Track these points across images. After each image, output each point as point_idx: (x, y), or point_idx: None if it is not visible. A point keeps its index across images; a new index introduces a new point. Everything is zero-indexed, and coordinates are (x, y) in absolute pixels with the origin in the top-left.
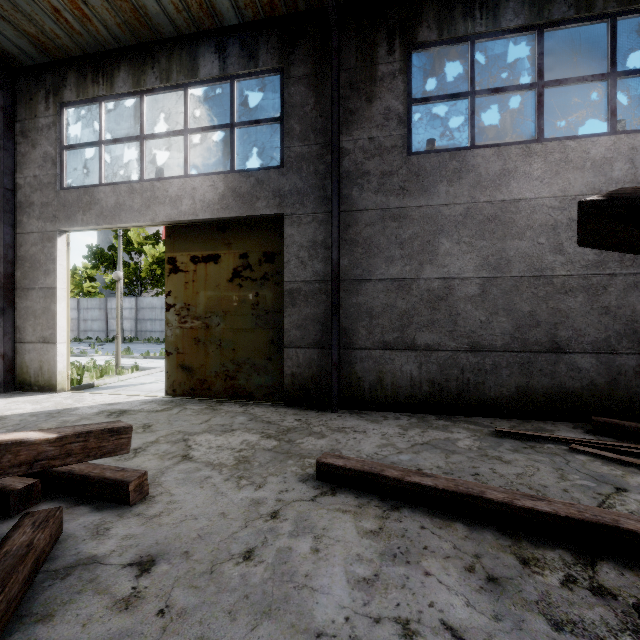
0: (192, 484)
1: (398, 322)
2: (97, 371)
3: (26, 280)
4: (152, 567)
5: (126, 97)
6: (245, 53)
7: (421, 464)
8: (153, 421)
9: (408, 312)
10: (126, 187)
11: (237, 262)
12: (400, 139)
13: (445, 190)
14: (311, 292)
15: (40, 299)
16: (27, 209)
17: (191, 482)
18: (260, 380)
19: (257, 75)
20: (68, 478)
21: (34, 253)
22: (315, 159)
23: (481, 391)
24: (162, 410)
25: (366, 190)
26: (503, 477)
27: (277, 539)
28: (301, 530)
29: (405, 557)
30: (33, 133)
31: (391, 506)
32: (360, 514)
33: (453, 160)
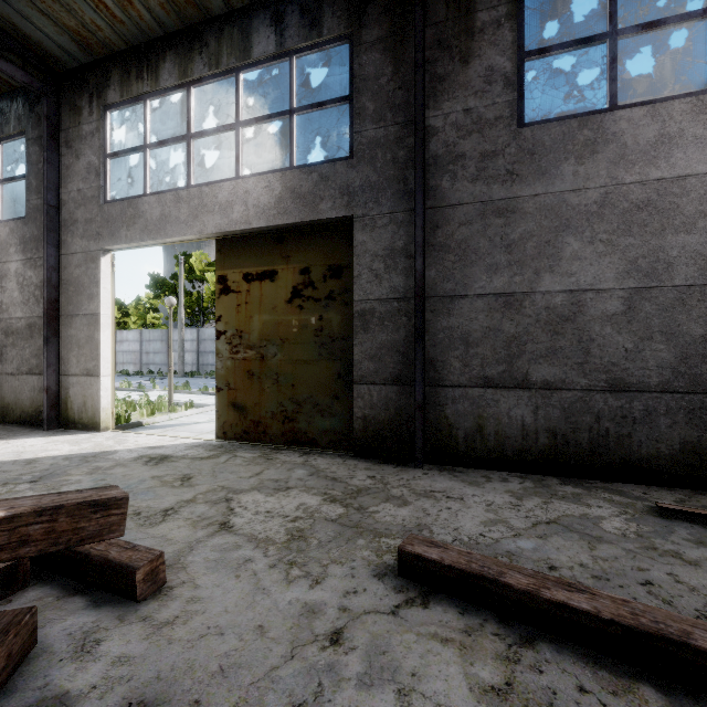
0: (225, 570)
1: (504, 351)
2: (148, 408)
3: (70, 306)
4: None
5: (172, 91)
6: (306, 21)
7: (553, 558)
8: (195, 471)
9: (518, 338)
10: (172, 195)
11: (297, 279)
12: (507, 107)
13: (572, 170)
14: (388, 313)
15: (84, 327)
16: (71, 227)
17: (225, 567)
18: (324, 423)
19: (321, 47)
20: (65, 555)
21: (78, 276)
22: (393, 144)
23: (626, 447)
24: (208, 457)
25: (460, 178)
26: (696, 592)
27: (338, 690)
28: (377, 674)
29: None
30: (77, 142)
31: (519, 636)
32: (470, 649)
33: (584, 128)
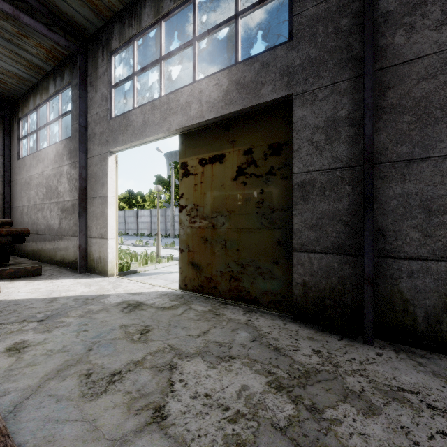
0: None
1: None
2: (143, 260)
3: (92, 191)
4: None
5: (150, 29)
6: None
7: None
8: (154, 323)
9: None
10: (149, 106)
11: (241, 159)
12: None
13: None
14: (329, 183)
15: (99, 205)
16: (93, 139)
17: None
18: (265, 285)
19: None
20: None
21: (96, 171)
22: (335, 14)
23: None
24: (169, 308)
25: (419, 29)
26: None
27: None
28: None
29: None
30: (96, 81)
31: None
32: None
33: None
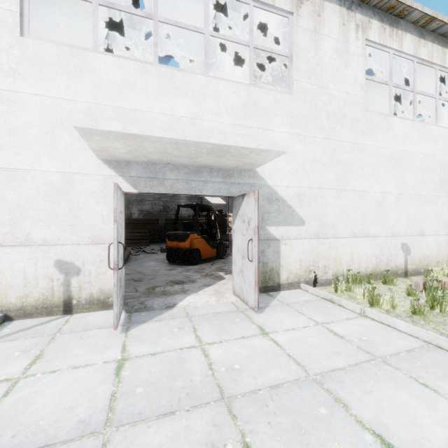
0: None
1: None
2: None
3: None
4: None
5: None
6: None
7: None
8: None
9: None
10: None
11: None
12: None
13: None
14: None
15: None
16: None
17: None
18: None
19: None
20: None
21: None
22: None
23: None
24: None
25: None
26: None
27: None
28: None
29: None
30: None
31: None
32: None
33: None
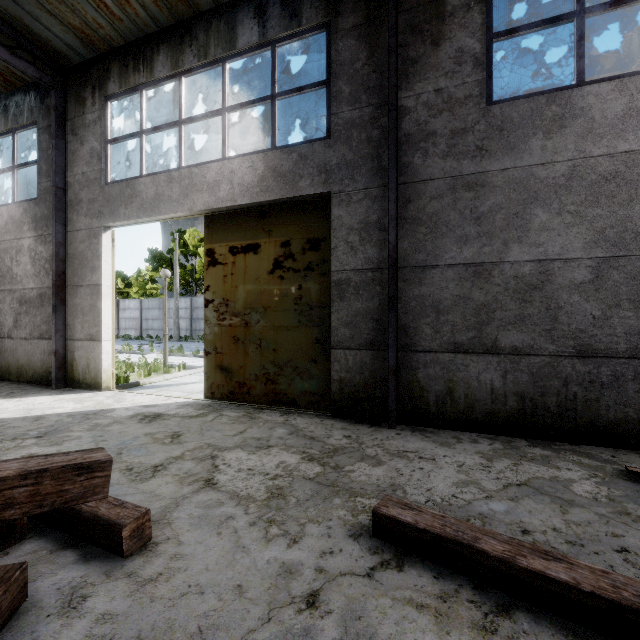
0: (208, 527)
1: (474, 318)
2: (145, 369)
3: (75, 277)
4: None
5: (165, 82)
6: (286, 12)
7: (526, 521)
8: (184, 429)
9: (487, 305)
10: (165, 176)
11: (278, 251)
12: (477, 86)
13: (540, 145)
14: (362, 283)
15: (87, 296)
16: (76, 207)
17: (207, 524)
18: (303, 385)
19: (300, 35)
20: (59, 510)
21: (82, 250)
22: (367, 124)
23: (594, 411)
24: (197, 416)
25: (431, 155)
26: None
27: None
28: None
29: None
30: (81, 130)
31: (495, 604)
32: (446, 616)
33: (552, 104)
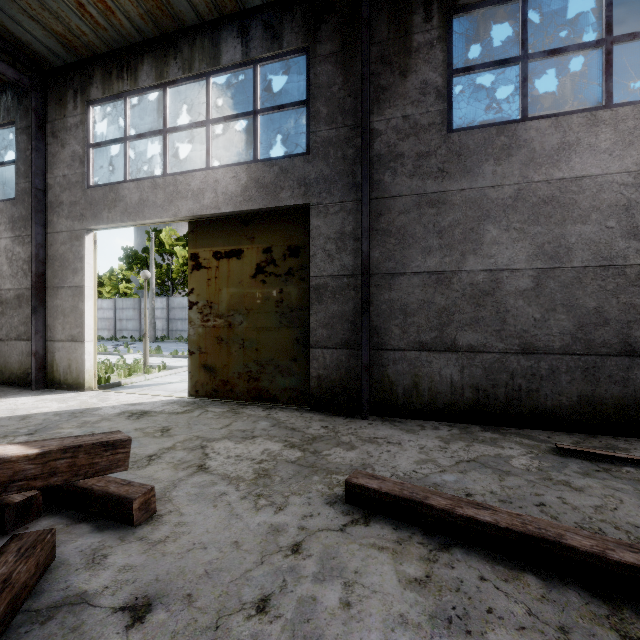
0: (205, 502)
1: (436, 320)
2: (125, 370)
3: (56, 279)
4: (147, 614)
5: (149, 91)
6: (268, 35)
7: (470, 487)
8: (172, 424)
9: (448, 309)
10: (149, 182)
11: (260, 257)
12: (438, 115)
13: (491, 170)
14: (339, 288)
15: (69, 298)
16: (57, 209)
17: (204, 499)
18: (284, 382)
19: (281, 57)
20: (71, 490)
21: (63, 252)
22: (343, 143)
23: (535, 399)
24: (183, 412)
25: (400, 174)
26: (577, 510)
27: (298, 584)
28: (328, 572)
29: (464, 624)
30: (62, 133)
31: (438, 544)
32: (400, 553)
33: (501, 135)
